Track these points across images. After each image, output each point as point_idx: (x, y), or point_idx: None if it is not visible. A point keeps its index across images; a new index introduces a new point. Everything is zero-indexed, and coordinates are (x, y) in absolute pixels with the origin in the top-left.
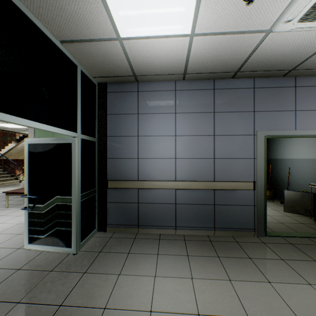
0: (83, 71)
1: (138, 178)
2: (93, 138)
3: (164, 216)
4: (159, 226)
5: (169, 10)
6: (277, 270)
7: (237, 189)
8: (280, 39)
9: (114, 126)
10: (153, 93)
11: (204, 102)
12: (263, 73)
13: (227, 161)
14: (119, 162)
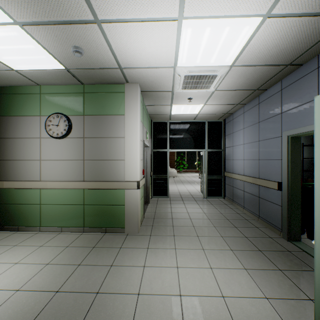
0: (209, 121)
1: (232, 171)
2: (218, 150)
3: (240, 198)
4: (238, 204)
5: (190, 108)
6: (228, 231)
7: (267, 187)
8: (225, 85)
9: (227, 142)
10: (237, 118)
11: (254, 116)
12: (275, 78)
13: (265, 162)
14: (228, 162)
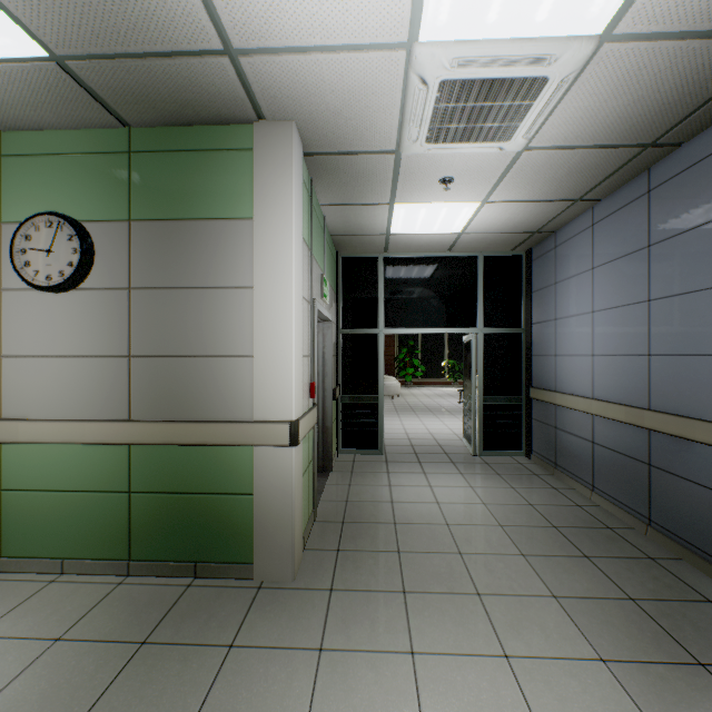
0: (488, 255)
1: (555, 387)
2: (512, 330)
3: (579, 460)
4: (575, 476)
5: (443, 214)
6: (570, 575)
7: (686, 439)
8: (559, 129)
9: (537, 308)
10: (569, 242)
11: (632, 231)
12: None
13: (674, 363)
14: (540, 361)
